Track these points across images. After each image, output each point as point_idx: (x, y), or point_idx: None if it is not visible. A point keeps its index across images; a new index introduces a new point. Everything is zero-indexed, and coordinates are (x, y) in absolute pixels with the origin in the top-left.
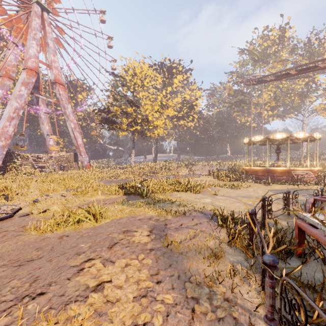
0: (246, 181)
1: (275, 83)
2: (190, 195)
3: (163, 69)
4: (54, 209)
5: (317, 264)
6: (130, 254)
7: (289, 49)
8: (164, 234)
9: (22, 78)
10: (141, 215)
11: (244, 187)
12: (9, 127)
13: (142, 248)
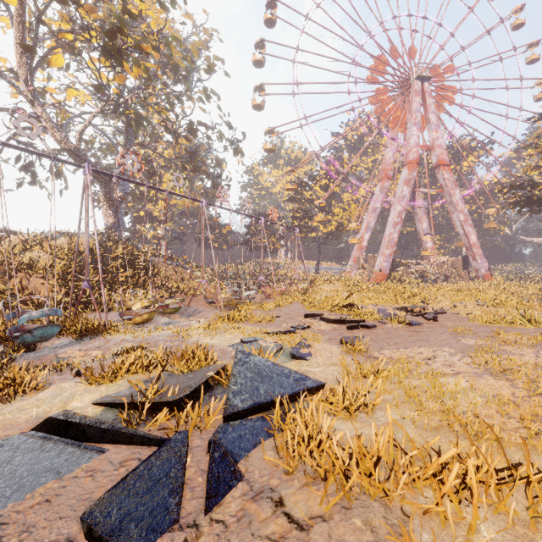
0: None
1: None
2: None
3: None
4: (477, 314)
5: None
6: None
7: None
8: None
9: (403, 176)
10: None
11: None
12: (394, 233)
13: None
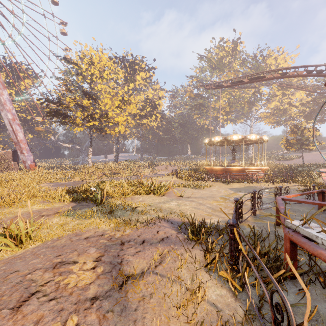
0: (207, 180)
1: (229, 91)
2: (153, 198)
3: (125, 63)
4: None
5: (314, 287)
6: (53, 318)
7: (240, 62)
8: (119, 261)
9: None
10: (90, 231)
11: (207, 187)
12: None
13: (79, 297)
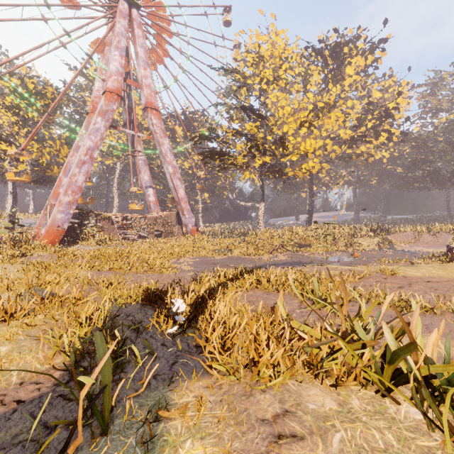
0: None
1: None
2: None
3: (323, 53)
4: None
5: None
6: None
7: None
8: None
9: (99, 105)
10: None
11: None
12: (79, 175)
13: None
